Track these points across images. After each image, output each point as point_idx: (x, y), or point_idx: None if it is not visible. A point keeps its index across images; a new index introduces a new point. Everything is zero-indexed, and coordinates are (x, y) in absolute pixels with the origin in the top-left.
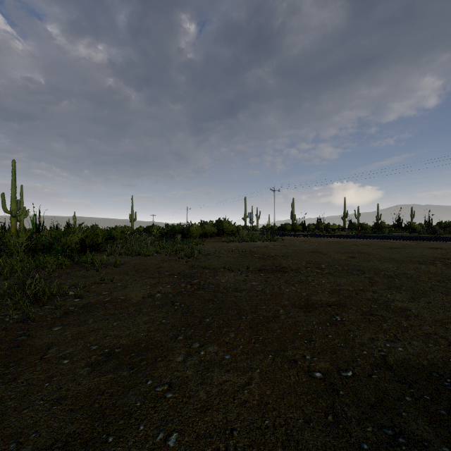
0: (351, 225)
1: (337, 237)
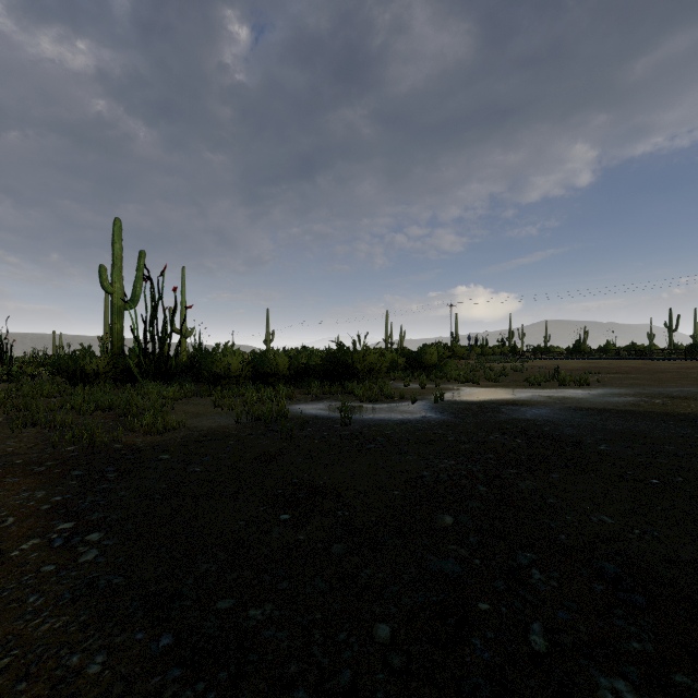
0: (535, 348)
1: (572, 359)
